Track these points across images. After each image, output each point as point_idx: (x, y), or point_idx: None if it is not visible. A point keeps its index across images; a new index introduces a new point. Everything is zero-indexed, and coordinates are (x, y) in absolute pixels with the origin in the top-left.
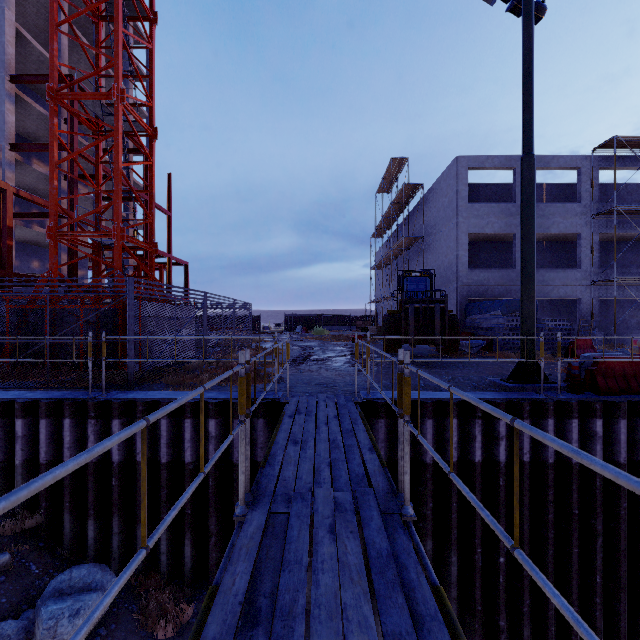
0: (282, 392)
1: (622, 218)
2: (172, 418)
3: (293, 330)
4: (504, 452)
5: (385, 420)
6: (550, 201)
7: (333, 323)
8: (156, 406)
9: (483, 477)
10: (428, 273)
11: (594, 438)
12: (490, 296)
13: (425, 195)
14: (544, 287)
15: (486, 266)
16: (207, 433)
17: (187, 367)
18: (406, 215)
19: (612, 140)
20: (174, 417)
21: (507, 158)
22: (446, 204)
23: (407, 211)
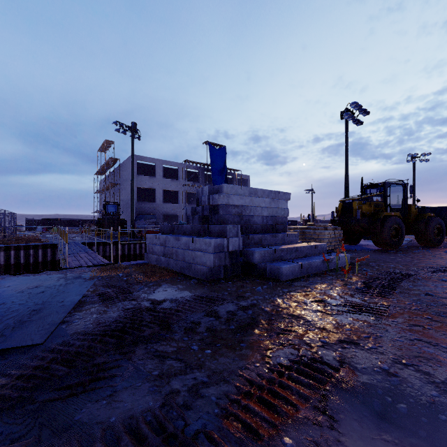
0: (55, 243)
1: (192, 187)
2: (15, 251)
3: (34, 230)
4: (121, 252)
5: (89, 247)
6: (174, 175)
7: (67, 225)
8: (8, 247)
9: (116, 259)
10: (117, 203)
11: (142, 248)
12: (146, 213)
13: (122, 163)
14: (166, 210)
15: (149, 199)
16: (29, 254)
17: (4, 240)
18: (113, 169)
19: (187, 160)
20: (16, 250)
21: (153, 159)
22: (129, 172)
23: (114, 168)
